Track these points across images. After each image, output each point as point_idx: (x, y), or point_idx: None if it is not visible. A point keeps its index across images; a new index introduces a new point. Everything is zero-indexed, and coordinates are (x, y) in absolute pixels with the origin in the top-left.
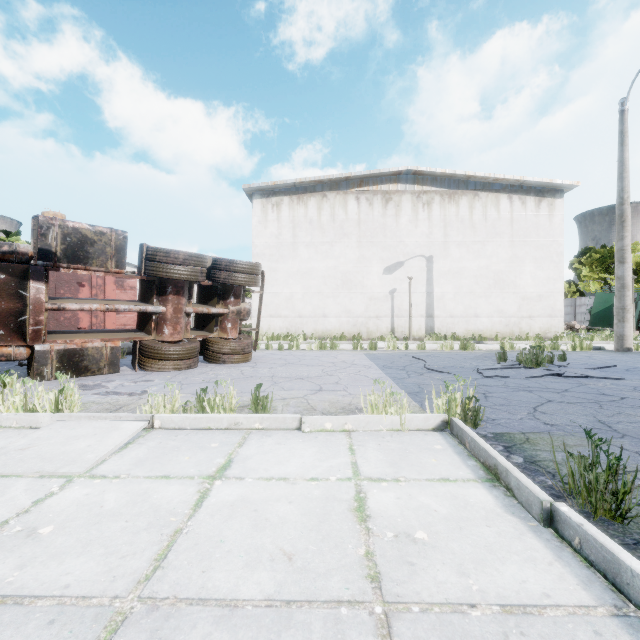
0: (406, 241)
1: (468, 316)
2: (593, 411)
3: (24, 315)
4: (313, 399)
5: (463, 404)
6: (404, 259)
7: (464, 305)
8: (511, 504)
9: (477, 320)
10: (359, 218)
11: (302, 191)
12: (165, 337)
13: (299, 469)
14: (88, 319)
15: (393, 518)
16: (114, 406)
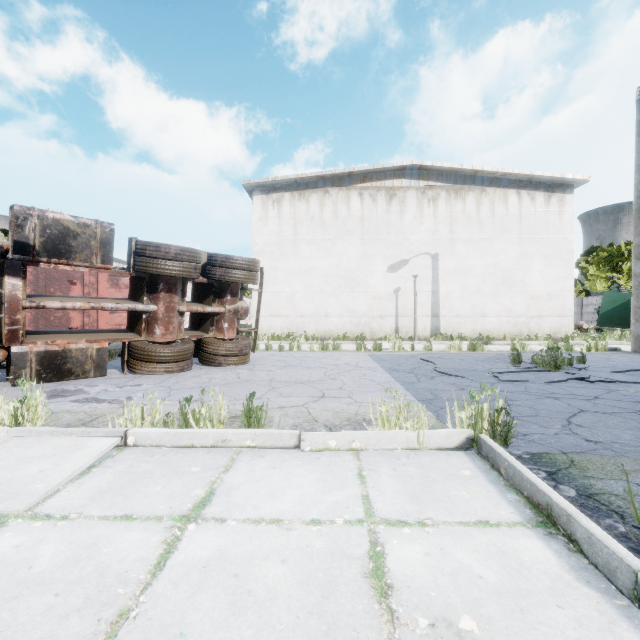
0: (411, 238)
1: (475, 316)
2: (637, 424)
3: None
4: (314, 408)
5: (491, 418)
6: (409, 257)
7: (471, 304)
8: (581, 566)
9: (484, 320)
10: (362, 215)
11: (303, 187)
12: (156, 338)
13: (296, 506)
14: (80, 319)
15: (424, 591)
16: (89, 416)
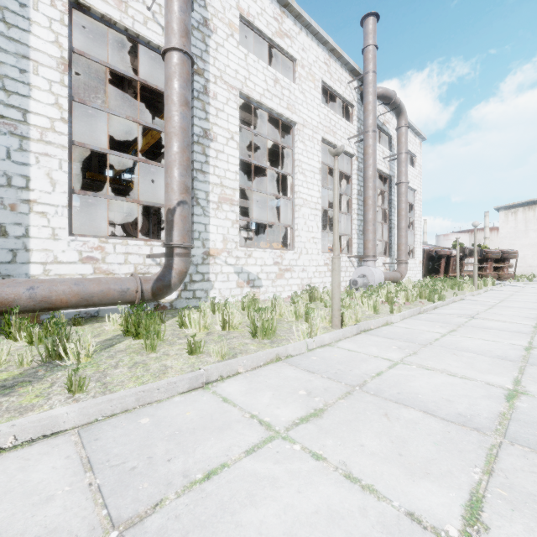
0: None
1: None
2: None
3: (460, 267)
4: None
5: None
6: None
7: None
8: None
9: None
10: None
11: (531, 204)
12: (487, 273)
13: None
14: None
15: None
16: None
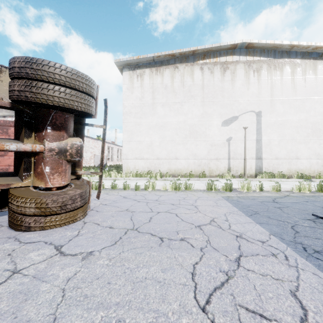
0: (240, 100)
1: (290, 158)
2: None
3: None
4: None
5: None
6: (238, 114)
7: (287, 149)
8: None
9: (298, 161)
10: (203, 83)
11: (159, 64)
12: None
13: None
14: None
15: None
16: None
